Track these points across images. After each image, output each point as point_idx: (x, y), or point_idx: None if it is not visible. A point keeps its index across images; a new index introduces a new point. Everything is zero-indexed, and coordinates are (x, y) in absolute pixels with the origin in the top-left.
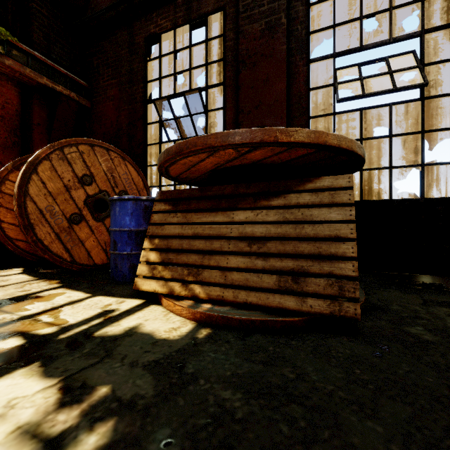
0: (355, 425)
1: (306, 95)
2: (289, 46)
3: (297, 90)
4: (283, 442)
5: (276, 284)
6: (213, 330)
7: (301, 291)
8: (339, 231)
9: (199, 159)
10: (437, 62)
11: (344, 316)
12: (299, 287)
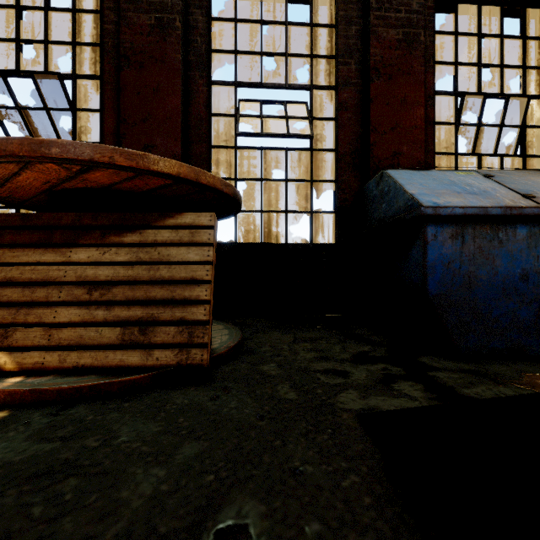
0: (137, 477)
1: (207, 121)
2: (187, 57)
3: (197, 111)
4: (21, 528)
5: (119, 338)
6: (12, 412)
7: (148, 343)
8: (195, 273)
9: (9, 172)
10: (322, 119)
11: (191, 364)
12: (147, 338)
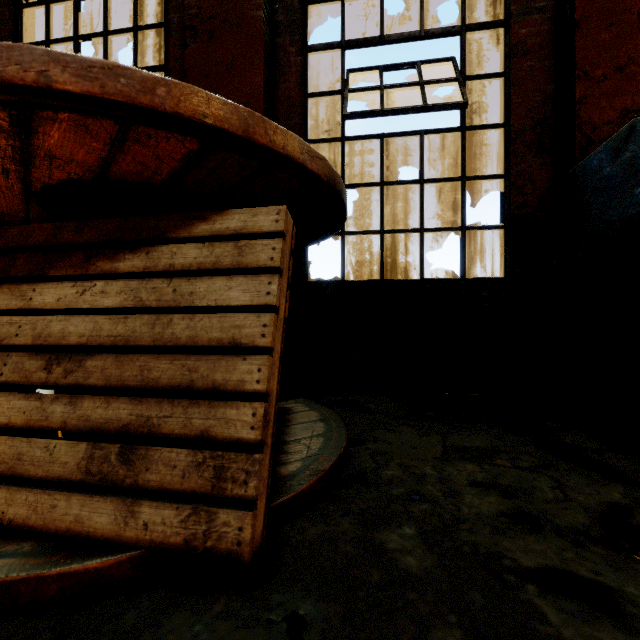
0: None
1: (301, 104)
2: (274, 18)
3: (287, 93)
4: None
5: (82, 467)
6: None
7: (132, 484)
8: (239, 331)
9: None
10: (481, 77)
11: (214, 551)
12: (131, 473)
